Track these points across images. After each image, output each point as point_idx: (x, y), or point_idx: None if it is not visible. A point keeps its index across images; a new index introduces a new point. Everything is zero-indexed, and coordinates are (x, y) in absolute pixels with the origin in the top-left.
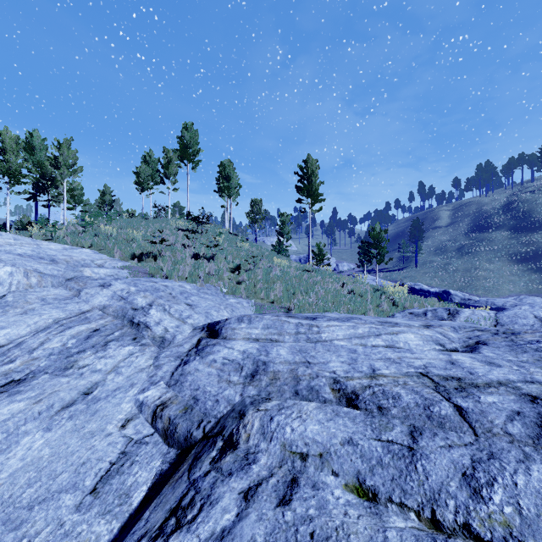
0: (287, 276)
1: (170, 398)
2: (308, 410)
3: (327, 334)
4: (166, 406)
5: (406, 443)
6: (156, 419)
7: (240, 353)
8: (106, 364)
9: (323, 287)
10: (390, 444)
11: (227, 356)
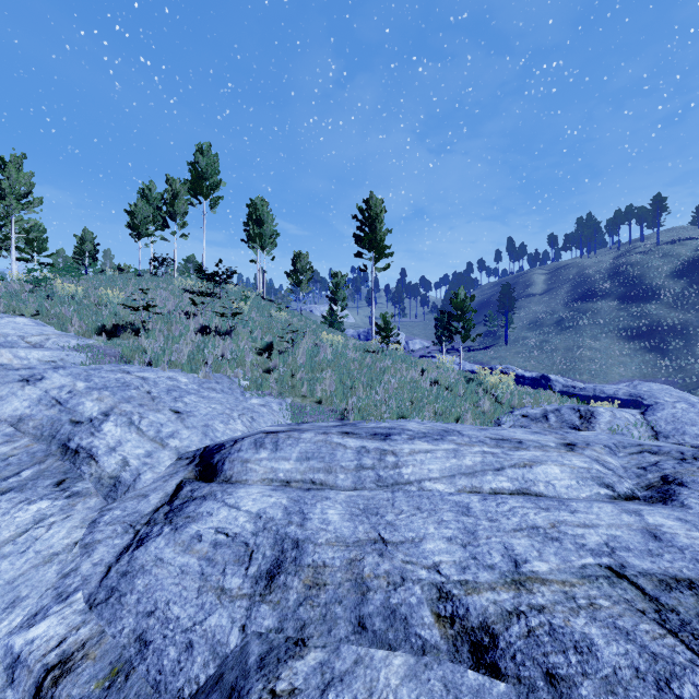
0: (342, 360)
1: (85, 642)
2: (390, 687)
3: (411, 468)
4: (68, 670)
5: None
6: None
7: (251, 519)
8: None
9: (396, 377)
10: None
11: (225, 524)
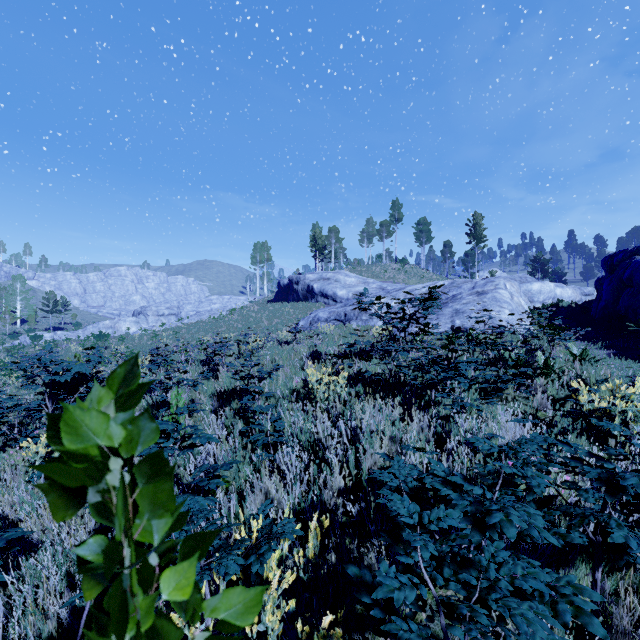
0: None
1: None
2: None
3: None
4: None
5: None
6: None
7: None
8: None
9: None
10: None
11: None
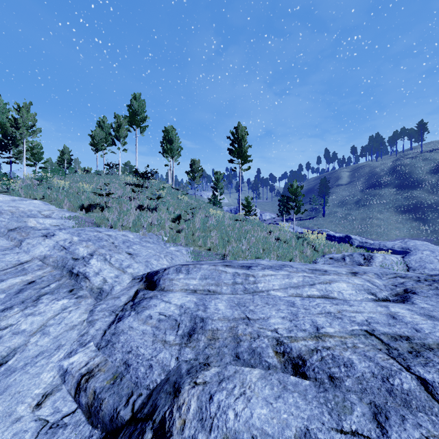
0: (222, 225)
1: (98, 364)
2: (252, 381)
3: (263, 284)
4: (92, 376)
5: (375, 435)
6: (79, 392)
7: (177, 308)
8: (32, 323)
9: (254, 235)
10: (357, 438)
11: (163, 311)
